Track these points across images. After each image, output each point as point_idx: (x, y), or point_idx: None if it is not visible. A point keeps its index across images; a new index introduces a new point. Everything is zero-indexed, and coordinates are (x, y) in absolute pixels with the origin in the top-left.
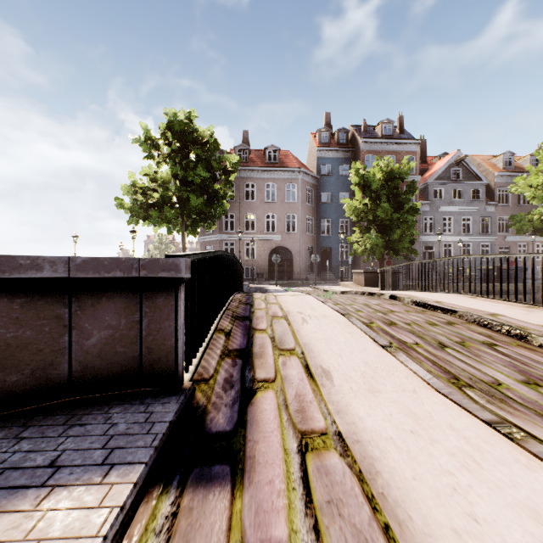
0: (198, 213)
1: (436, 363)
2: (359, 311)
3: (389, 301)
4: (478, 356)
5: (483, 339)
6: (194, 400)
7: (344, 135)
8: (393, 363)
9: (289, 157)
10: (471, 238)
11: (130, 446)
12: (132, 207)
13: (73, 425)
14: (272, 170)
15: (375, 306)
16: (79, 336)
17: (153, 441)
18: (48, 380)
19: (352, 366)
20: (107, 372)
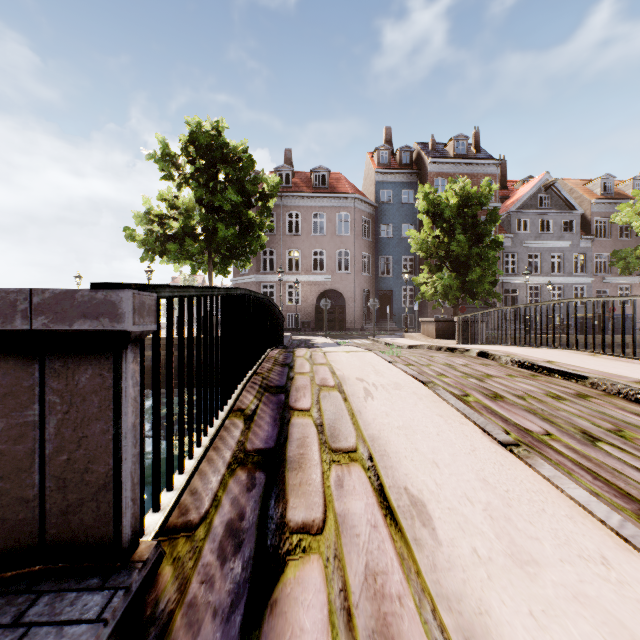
0: (228, 247)
1: (597, 475)
2: (442, 376)
3: (478, 360)
4: None
5: None
6: (152, 590)
7: (407, 154)
8: (533, 482)
9: (341, 181)
10: (562, 280)
11: None
12: (146, 239)
13: None
14: (321, 197)
15: (462, 368)
16: None
17: None
18: None
19: (462, 488)
20: None
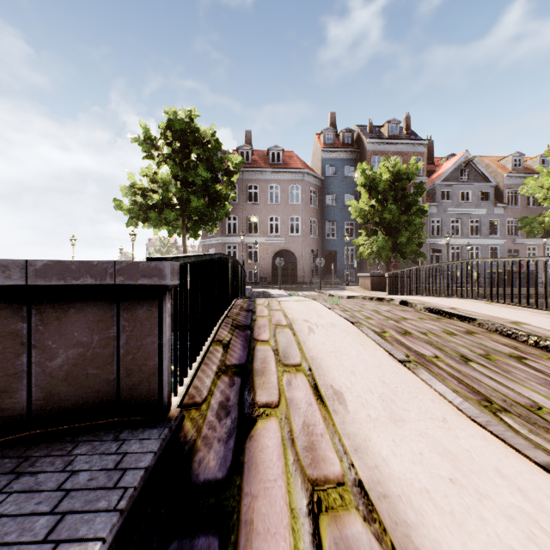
0: (199, 215)
1: (462, 381)
2: (369, 319)
3: (399, 307)
4: (508, 372)
5: (509, 351)
6: (182, 432)
7: (349, 135)
8: (414, 382)
9: (293, 158)
10: (479, 241)
11: (87, 510)
12: (131, 209)
13: (22, 474)
14: (276, 172)
15: (386, 313)
16: (40, 356)
17: (119, 501)
18: (1, 411)
19: (368, 385)
20: (76, 399)
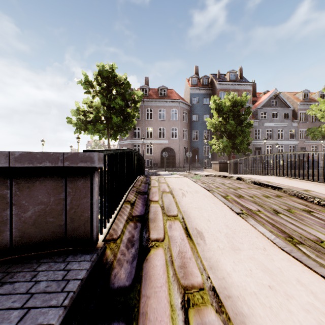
0: (117, 127)
1: (274, 225)
2: (218, 188)
3: (236, 181)
4: (302, 220)
5: (302, 207)
6: (104, 256)
7: (206, 80)
8: (246, 226)
9: (173, 93)
10: (283, 142)
11: (44, 306)
12: (77, 123)
13: (5, 283)
14: (163, 101)
15: (228, 184)
16: (18, 210)
17: (64, 300)
18: None
19: (218, 228)
20: (40, 237)
